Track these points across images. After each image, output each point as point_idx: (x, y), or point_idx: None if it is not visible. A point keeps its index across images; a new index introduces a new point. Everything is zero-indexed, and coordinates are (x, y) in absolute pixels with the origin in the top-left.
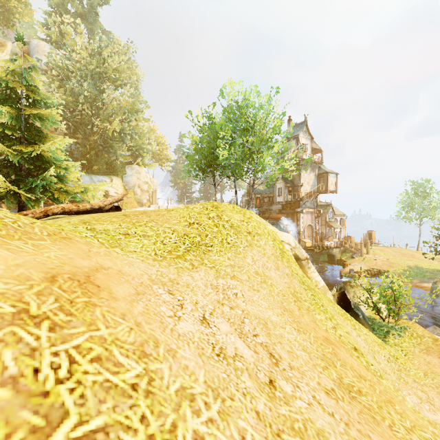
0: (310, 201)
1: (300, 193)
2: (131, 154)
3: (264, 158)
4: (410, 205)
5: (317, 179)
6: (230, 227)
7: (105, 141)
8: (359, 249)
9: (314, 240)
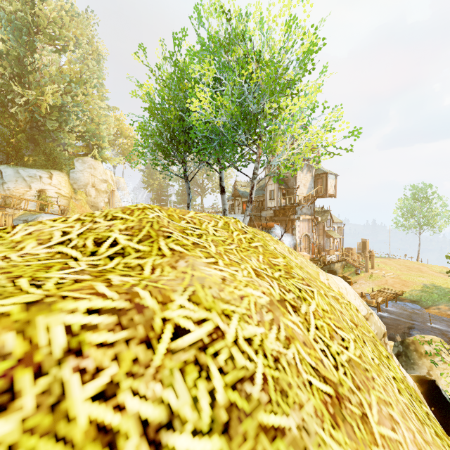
0: (306, 206)
1: (295, 197)
2: (86, 144)
3: (286, 114)
4: (411, 211)
5: (314, 180)
6: (224, 433)
7: (36, 119)
8: (364, 264)
9: (311, 252)
